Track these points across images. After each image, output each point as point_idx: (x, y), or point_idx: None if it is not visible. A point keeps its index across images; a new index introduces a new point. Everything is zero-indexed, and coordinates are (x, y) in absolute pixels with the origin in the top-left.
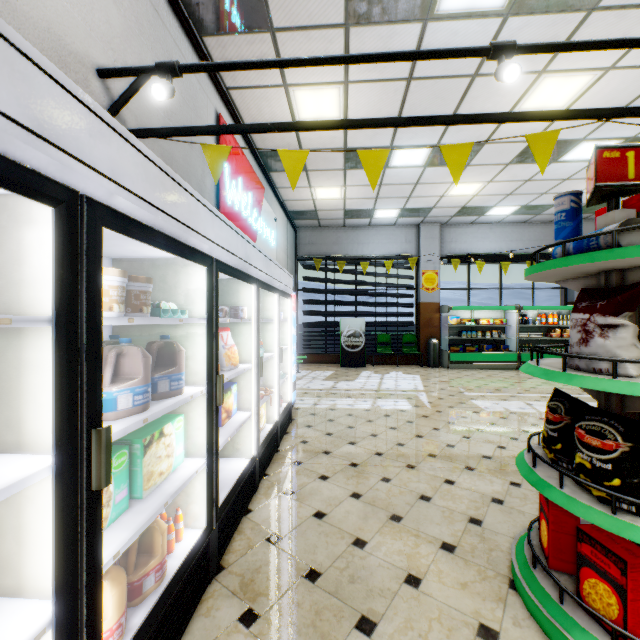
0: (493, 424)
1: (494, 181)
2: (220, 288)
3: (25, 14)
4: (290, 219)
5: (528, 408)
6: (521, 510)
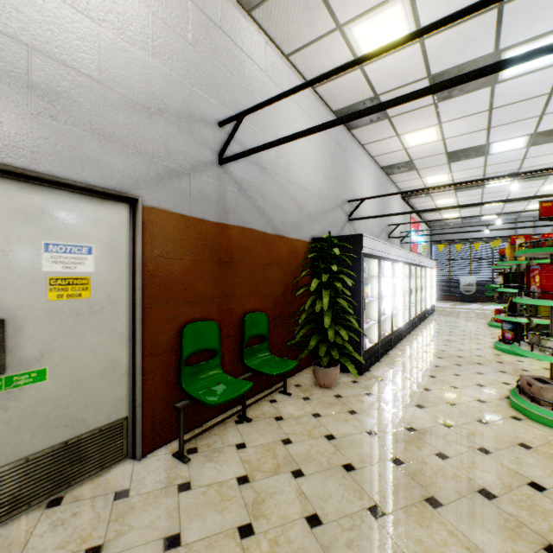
0: None
1: None
2: None
3: (397, 233)
4: (428, 225)
5: None
6: None
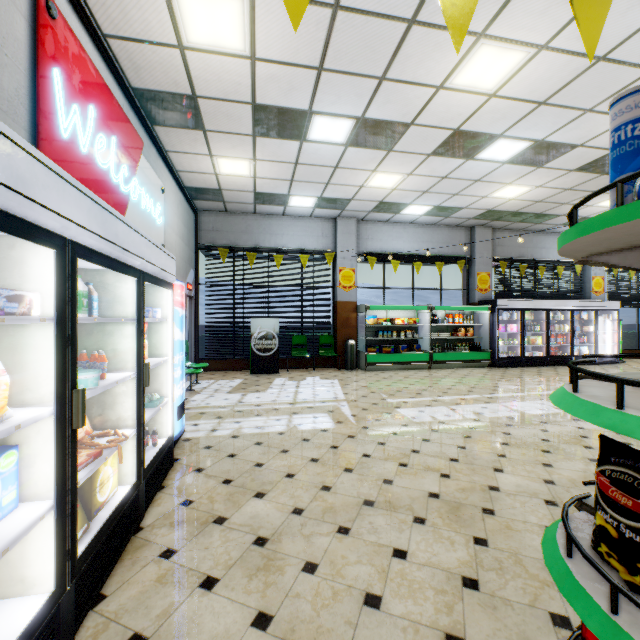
0: (427, 440)
1: (414, 174)
2: None
3: None
4: (188, 197)
5: (454, 415)
6: (506, 597)
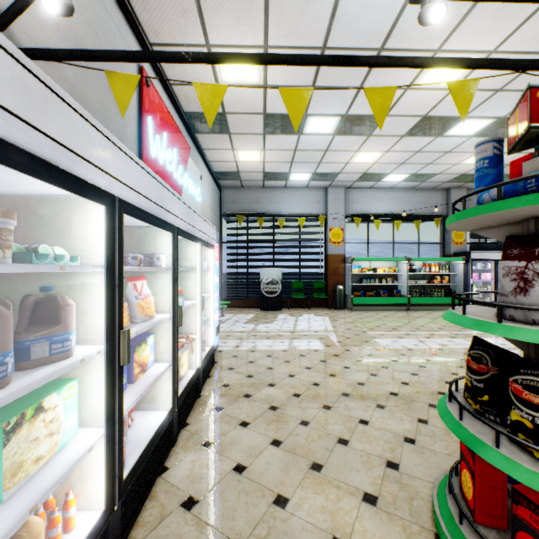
0: (395, 361)
1: (391, 151)
2: (136, 235)
3: None
4: (215, 179)
5: (421, 345)
6: (432, 449)
